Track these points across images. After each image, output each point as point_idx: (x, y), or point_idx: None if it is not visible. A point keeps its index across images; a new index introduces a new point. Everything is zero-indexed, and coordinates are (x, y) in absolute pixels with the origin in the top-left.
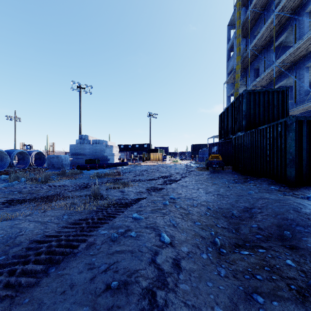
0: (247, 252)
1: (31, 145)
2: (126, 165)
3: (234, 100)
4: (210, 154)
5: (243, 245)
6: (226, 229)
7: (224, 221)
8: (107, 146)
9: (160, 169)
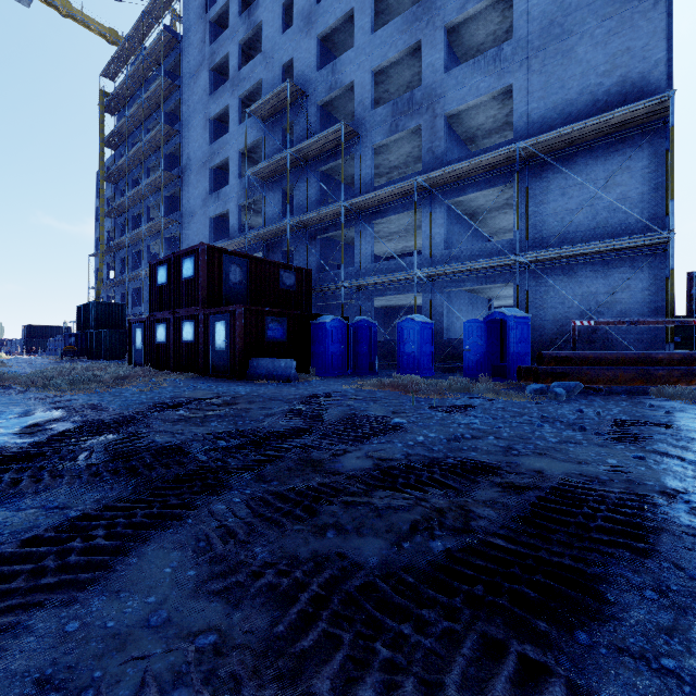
0: None
1: None
2: None
3: (89, 303)
4: (66, 345)
5: None
6: None
7: None
8: None
9: None
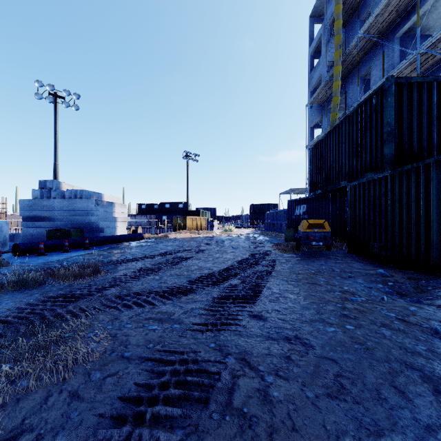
0: None
1: None
2: (138, 239)
3: (355, 108)
4: (291, 218)
5: None
6: None
7: None
8: (100, 204)
9: (202, 249)
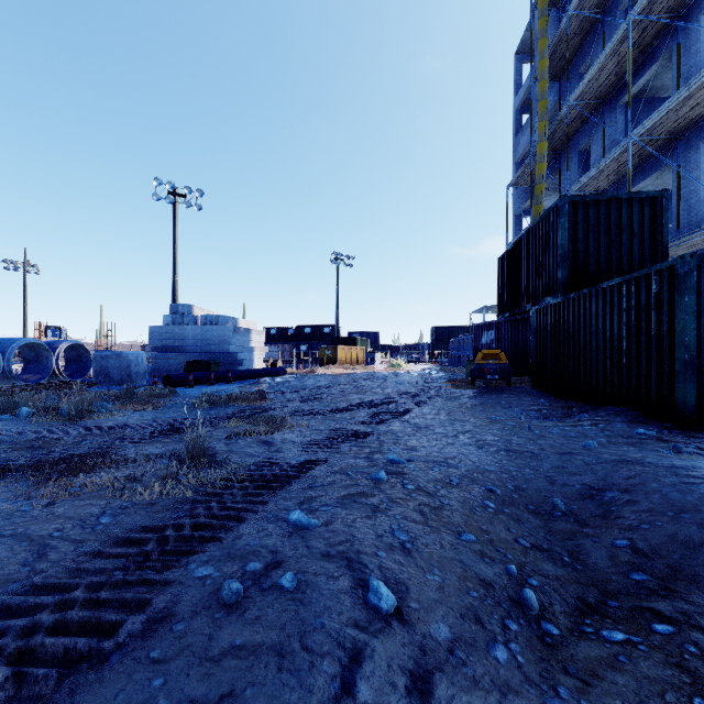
0: (622, 635)
1: (64, 328)
2: (281, 375)
3: (537, 221)
4: (476, 349)
5: (603, 607)
6: (546, 553)
7: (536, 528)
8: (237, 331)
9: (360, 384)
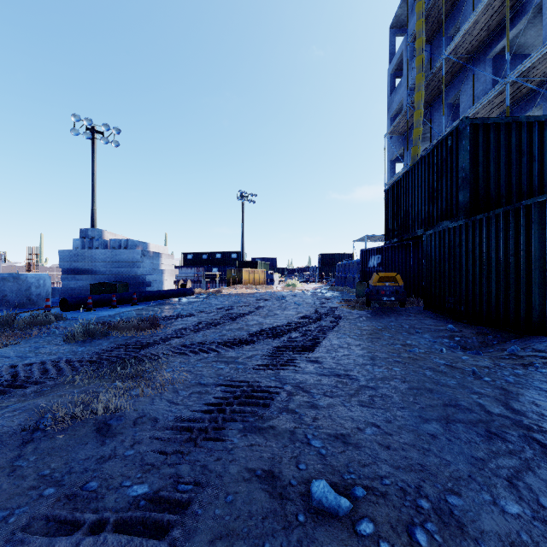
0: None
1: (3, 253)
2: (188, 295)
3: (431, 149)
4: (364, 271)
5: None
6: None
7: None
8: (146, 255)
9: (261, 305)
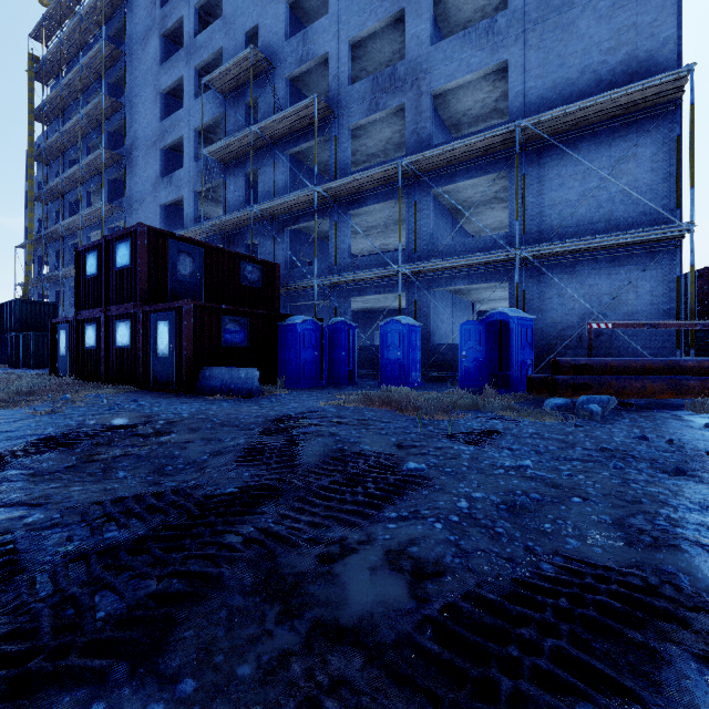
0: None
1: None
2: None
3: (11, 301)
4: None
5: None
6: None
7: None
8: None
9: None
